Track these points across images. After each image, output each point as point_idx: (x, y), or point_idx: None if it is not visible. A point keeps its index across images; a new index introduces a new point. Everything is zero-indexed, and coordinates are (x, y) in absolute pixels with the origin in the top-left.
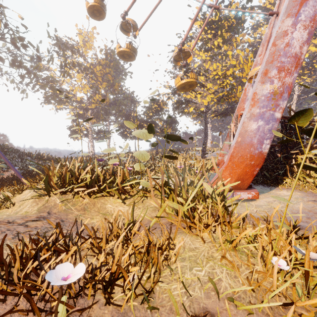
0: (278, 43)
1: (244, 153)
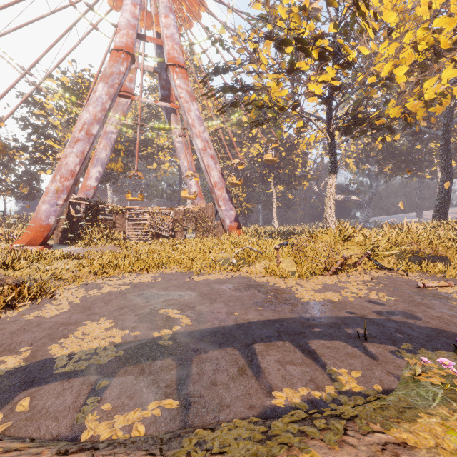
0: (63, 160)
1: (37, 224)
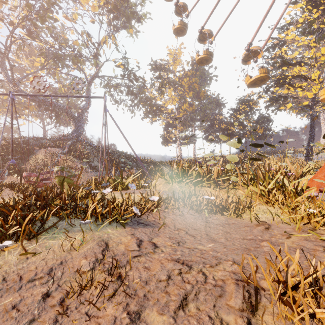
0: None
1: None
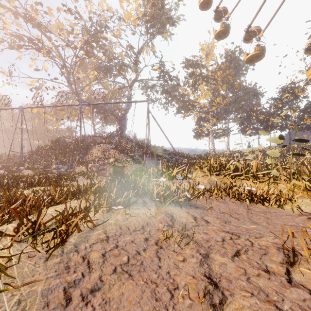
0: None
1: None
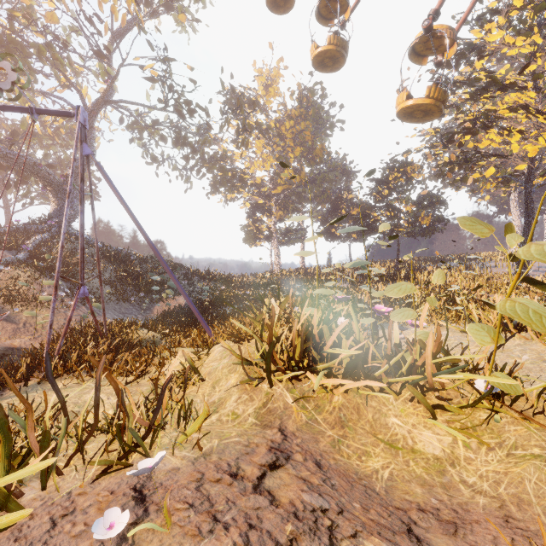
0: None
1: None
